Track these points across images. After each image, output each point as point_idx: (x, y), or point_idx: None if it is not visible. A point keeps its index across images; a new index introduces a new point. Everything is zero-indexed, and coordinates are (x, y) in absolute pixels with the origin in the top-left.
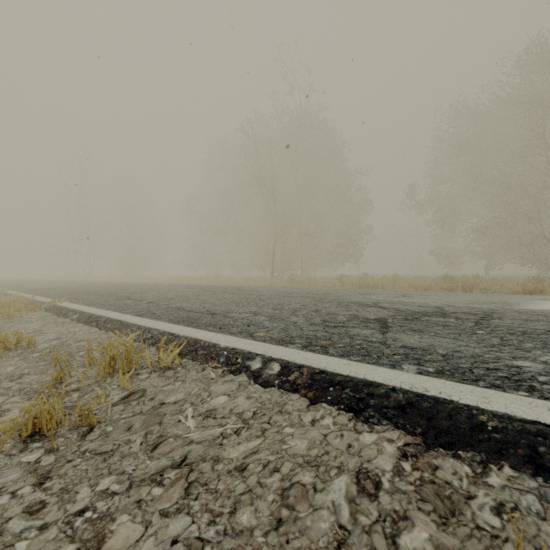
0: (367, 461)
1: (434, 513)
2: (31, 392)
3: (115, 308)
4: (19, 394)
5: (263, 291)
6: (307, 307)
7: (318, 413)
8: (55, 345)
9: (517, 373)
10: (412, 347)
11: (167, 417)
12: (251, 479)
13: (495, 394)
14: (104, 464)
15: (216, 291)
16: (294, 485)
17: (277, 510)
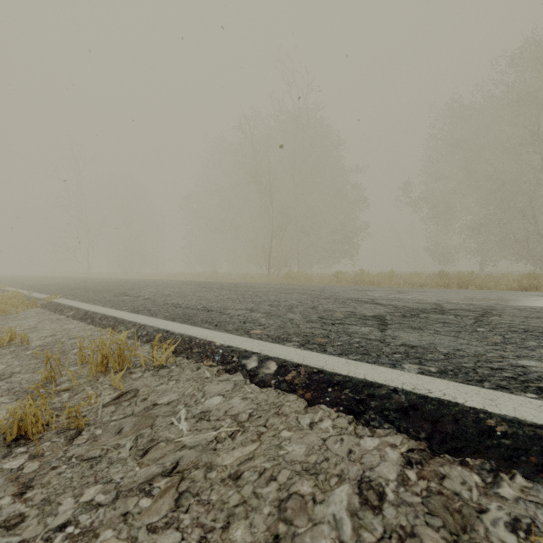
0: (369, 469)
1: (444, 529)
2: (20, 392)
3: (111, 305)
4: (8, 393)
5: (260, 288)
6: (304, 303)
7: (316, 416)
8: (49, 343)
9: (523, 373)
10: (412, 345)
11: (159, 419)
12: (246, 488)
13: (502, 395)
14: (90, 471)
15: (213, 288)
16: (292, 496)
17: (273, 524)
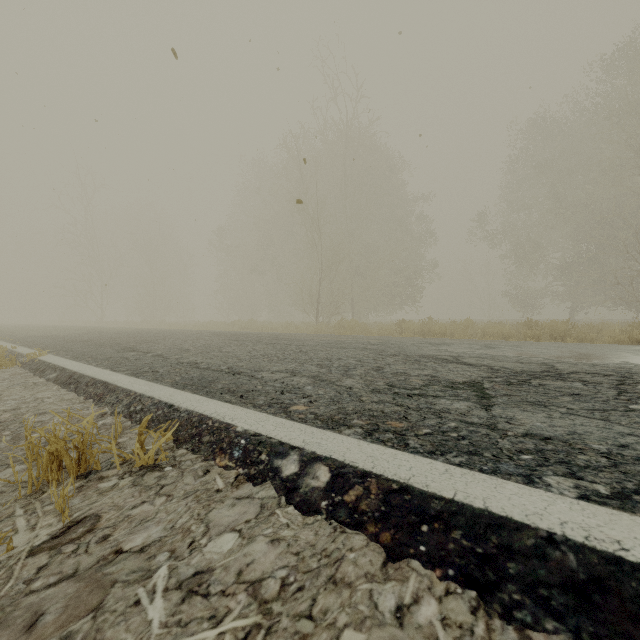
0: None
1: None
2: None
3: (108, 364)
4: None
5: (305, 340)
6: (364, 363)
7: (406, 589)
8: (2, 422)
9: None
10: (543, 436)
11: (113, 592)
12: None
13: None
14: None
15: (247, 340)
16: None
17: None
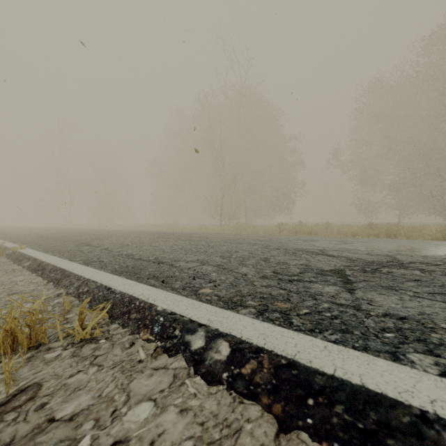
0: None
1: None
2: None
3: (68, 255)
4: None
5: (212, 238)
6: (255, 255)
7: None
8: None
9: None
10: (399, 316)
11: None
12: None
13: None
14: None
15: (170, 238)
16: None
17: None
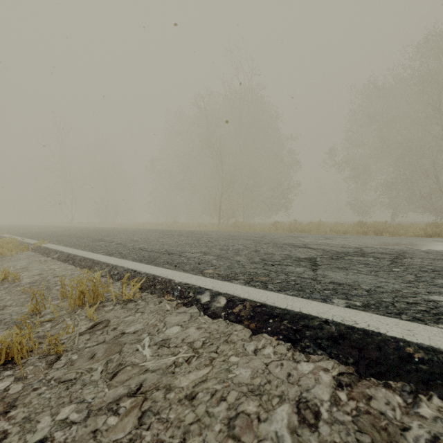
0: (306, 391)
1: None
2: (10, 322)
3: (89, 249)
4: None
5: (212, 235)
6: (248, 248)
7: (260, 343)
8: (36, 280)
9: (435, 307)
10: (339, 283)
11: (126, 346)
12: (199, 408)
13: (418, 326)
14: (66, 392)
15: (174, 235)
16: (239, 415)
17: (223, 440)
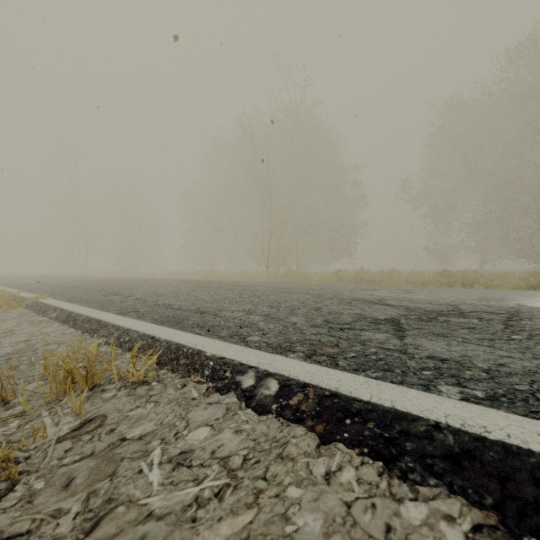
0: None
1: None
2: None
3: (98, 306)
4: None
5: (258, 287)
6: (306, 304)
7: (333, 461)
8: (19, 350)
9: None
10: (441, 358)
11: (123, 464)
12: None
13: None
14: None
15: (210, 287)
16: None
17: None
